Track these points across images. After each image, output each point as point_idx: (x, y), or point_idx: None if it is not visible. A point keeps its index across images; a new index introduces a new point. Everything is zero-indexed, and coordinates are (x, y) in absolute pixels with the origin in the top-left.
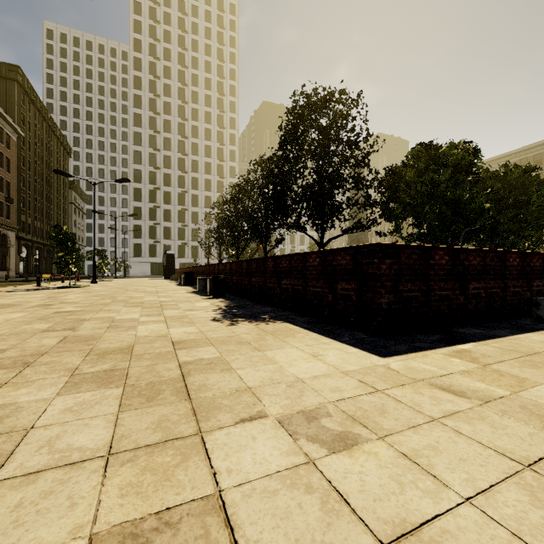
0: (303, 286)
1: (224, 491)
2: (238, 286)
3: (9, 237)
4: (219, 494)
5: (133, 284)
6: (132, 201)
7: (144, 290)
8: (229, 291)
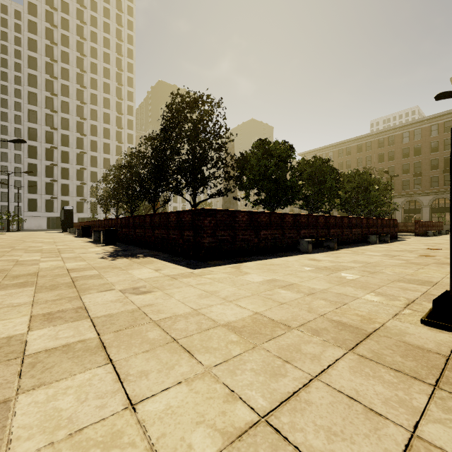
0: (167, 234)
1: (86, 305)
2: (126, 236)
3: None
4: (84, 305)
5: (30, 236)
6: (26, 157)
7: (41, 241)
8: (120, 240)
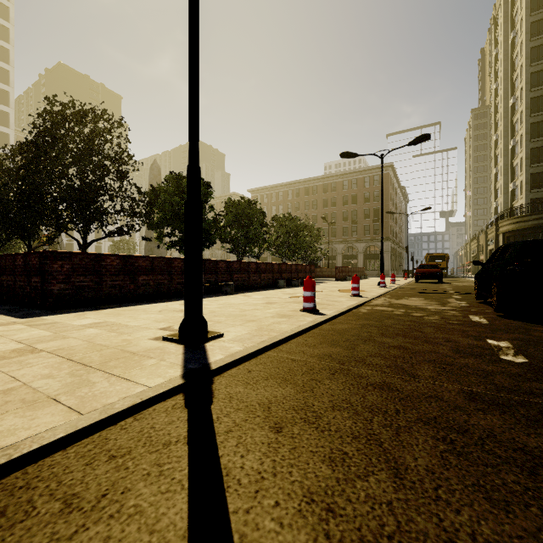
0: (13, 281)
1: None
2: None
3: None
4: None
5: None
6: None
7: None
8: None
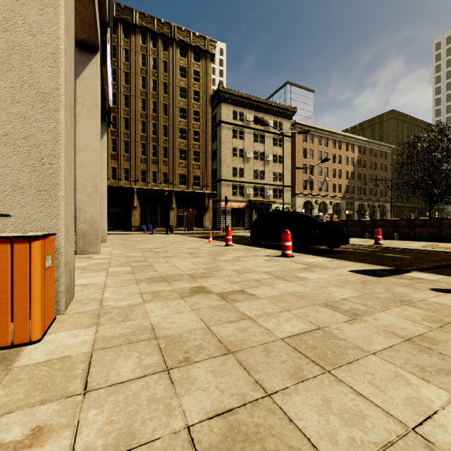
0: None
1: None
2: None
3: (386, 207)
4: None
5: None
6: None
7: None
8: None
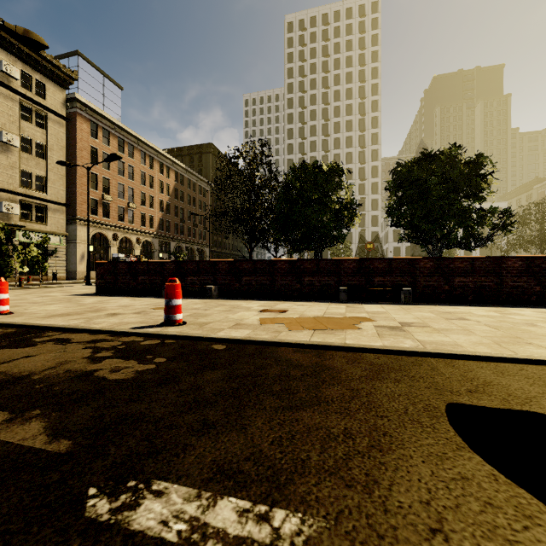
0: None
1: None
2: None
3: (205, 251)
4: None
5: None
6: None
7: None
8: None
